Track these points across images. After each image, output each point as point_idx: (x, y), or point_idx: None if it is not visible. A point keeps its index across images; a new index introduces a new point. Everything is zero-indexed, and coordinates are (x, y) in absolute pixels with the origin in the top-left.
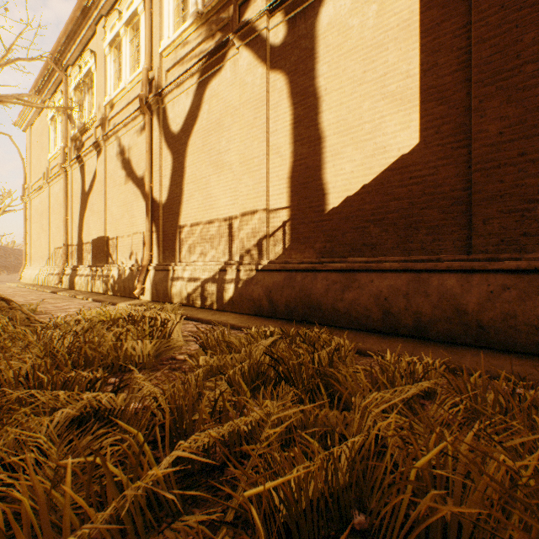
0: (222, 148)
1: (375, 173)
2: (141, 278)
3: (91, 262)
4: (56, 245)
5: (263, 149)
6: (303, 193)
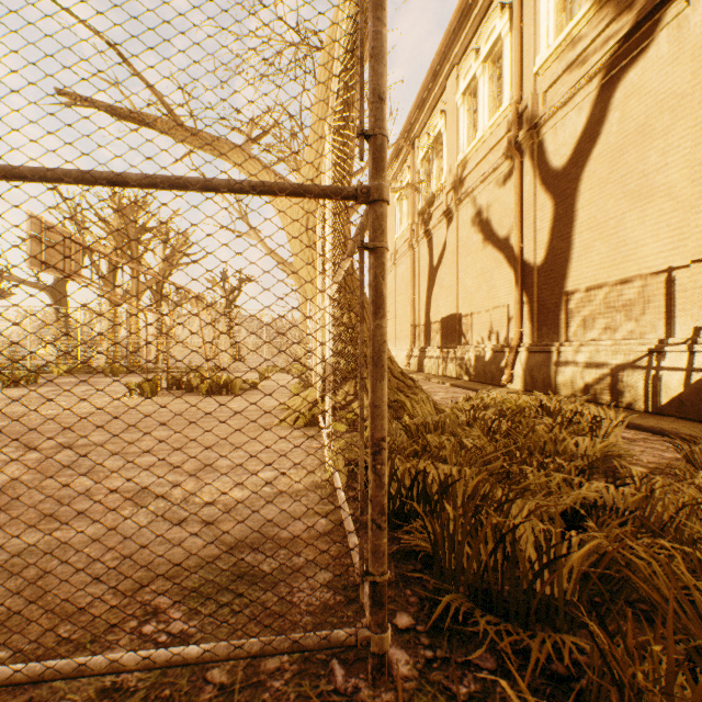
0: (649, 167)
1: None
2: (508, 361)
3: (439, 343)
4: (402, 326)
5: None
6: None
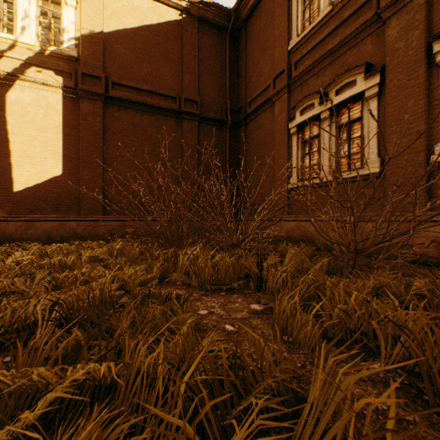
0: None
1: (43, 180)
2: None
3: None
4: None
5: None
6: None
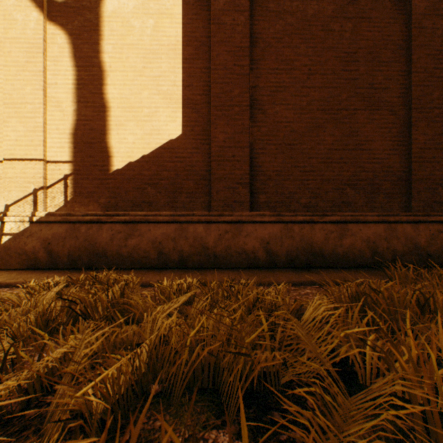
0: None
1: (152, 148)
2: None
3: None
4: None
5: (39, 97)
6: (88, 151)
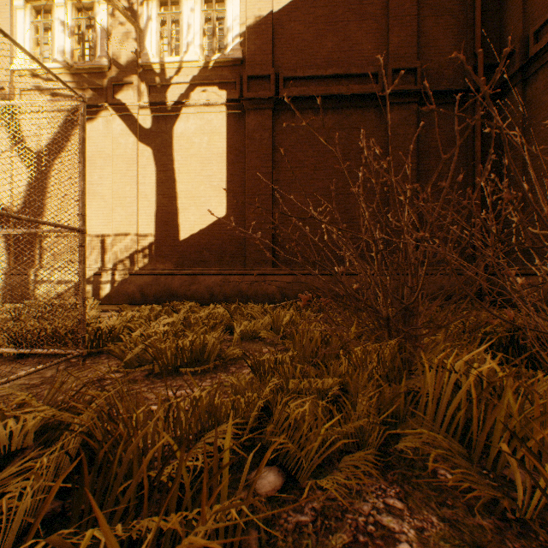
0: (95, 181)
1: (207, 224)
2: None
3: None
4: None
5: (135, 193)
6: (165, 227)
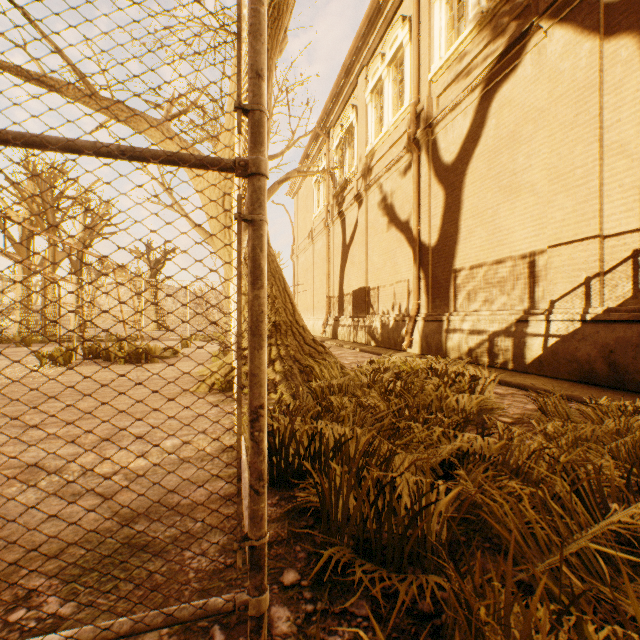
0: (518, 167)
1: None
2: (408, 329)
3: (351, 313)
4: (319, 297)
5: (592, 153)
6: None
